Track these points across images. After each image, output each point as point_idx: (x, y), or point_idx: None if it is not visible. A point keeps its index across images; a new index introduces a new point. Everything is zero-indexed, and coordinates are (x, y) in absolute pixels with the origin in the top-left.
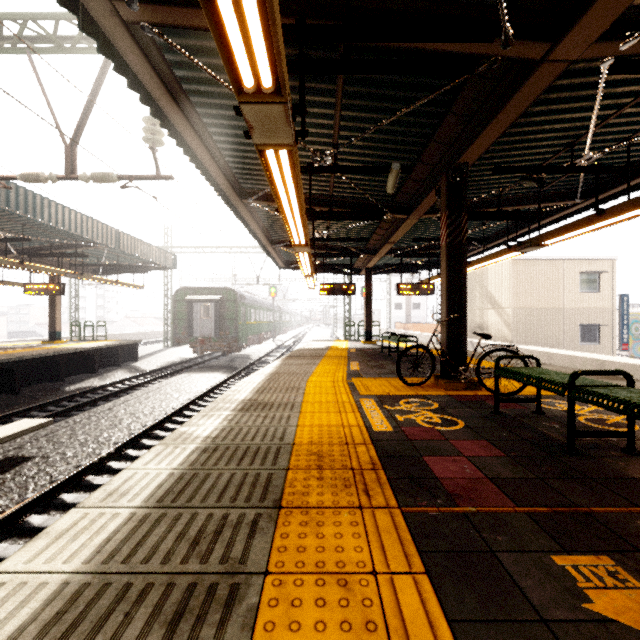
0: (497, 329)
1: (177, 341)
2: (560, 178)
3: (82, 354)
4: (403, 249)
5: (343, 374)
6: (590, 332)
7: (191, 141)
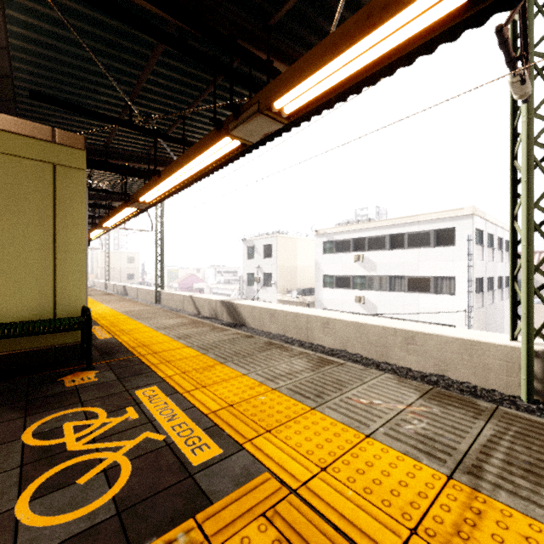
0: (99, 275)
1: None
2: None
3: None
4: None
5: None
6: (131, 276)
7: None
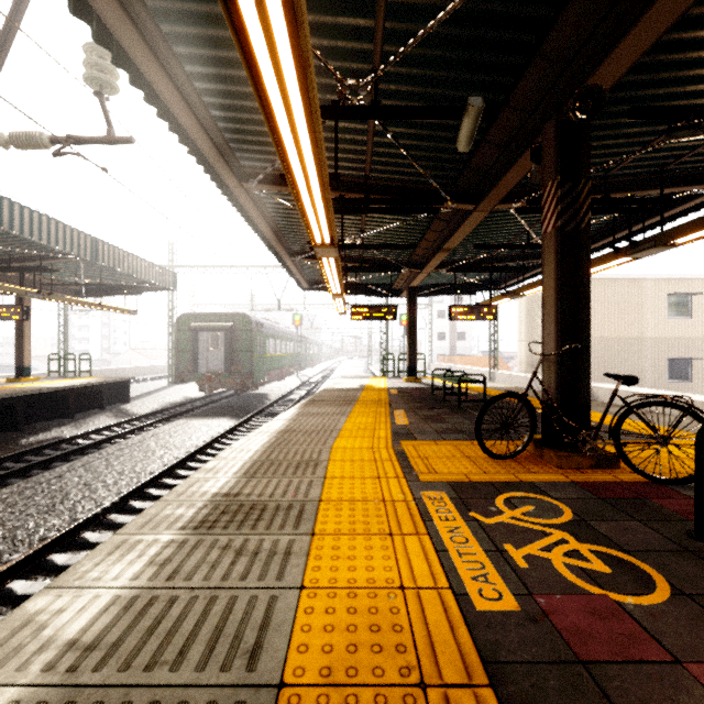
0: None
1: (180, 377)
2: (702, 145)
3: (50, 395)
4: (458, 262)
5: (386, 433)
6: (680, 367)
7: (140, 58)
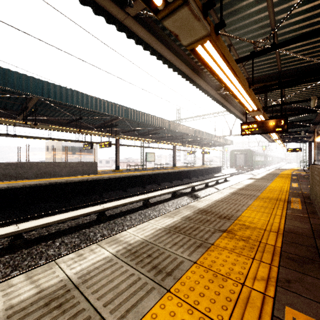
0: None
1: (231, 166)
2: None
3: (214, 168)
4: None
5: (291, 171)
6: None
7: None
